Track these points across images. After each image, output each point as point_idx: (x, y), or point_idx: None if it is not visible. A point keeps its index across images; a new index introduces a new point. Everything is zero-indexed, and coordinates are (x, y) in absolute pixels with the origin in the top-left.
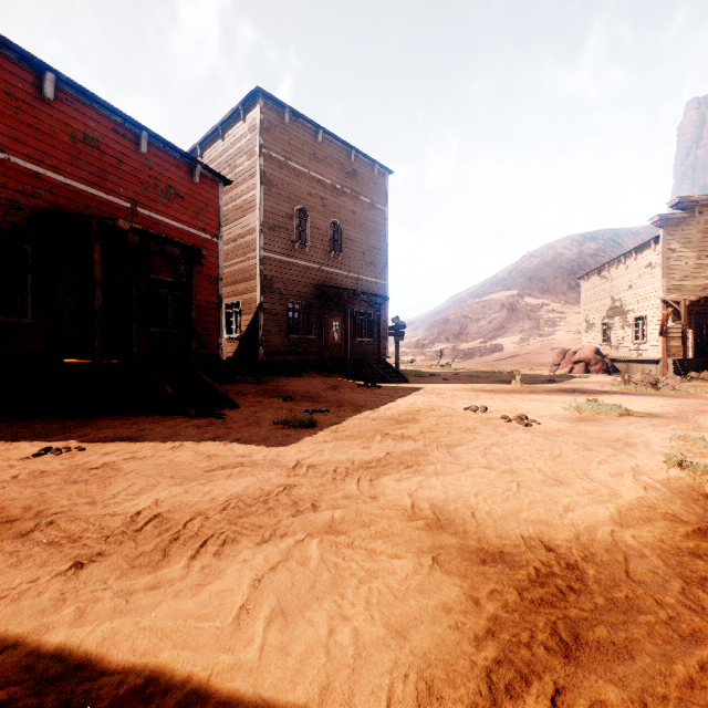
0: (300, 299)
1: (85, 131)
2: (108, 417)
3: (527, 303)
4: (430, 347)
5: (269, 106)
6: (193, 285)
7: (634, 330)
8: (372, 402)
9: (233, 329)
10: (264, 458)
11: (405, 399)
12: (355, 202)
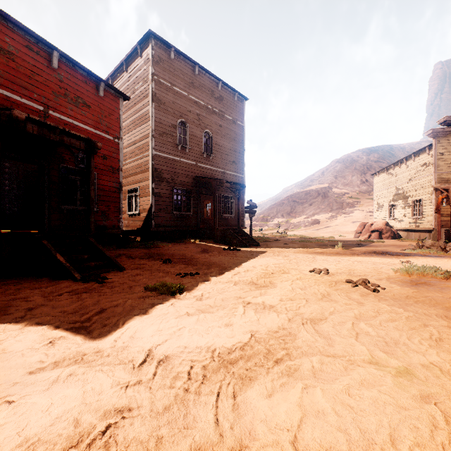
0: (182, 186)
1: (1, 44)
2: (3, 281)
3: (334, 192)
4: (271, 221)
5: (159, 45)
6: (91, 171)
7: (413, 209)
8: (234, 263)
9: (134, 207)
10: (114, 344)
11: (260, 261)
12: (222, 119)
